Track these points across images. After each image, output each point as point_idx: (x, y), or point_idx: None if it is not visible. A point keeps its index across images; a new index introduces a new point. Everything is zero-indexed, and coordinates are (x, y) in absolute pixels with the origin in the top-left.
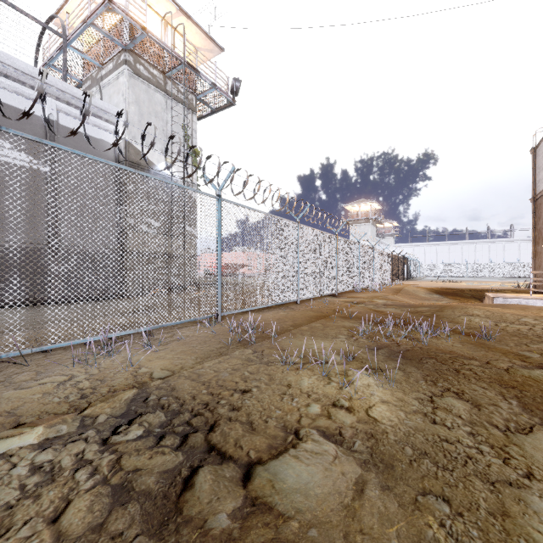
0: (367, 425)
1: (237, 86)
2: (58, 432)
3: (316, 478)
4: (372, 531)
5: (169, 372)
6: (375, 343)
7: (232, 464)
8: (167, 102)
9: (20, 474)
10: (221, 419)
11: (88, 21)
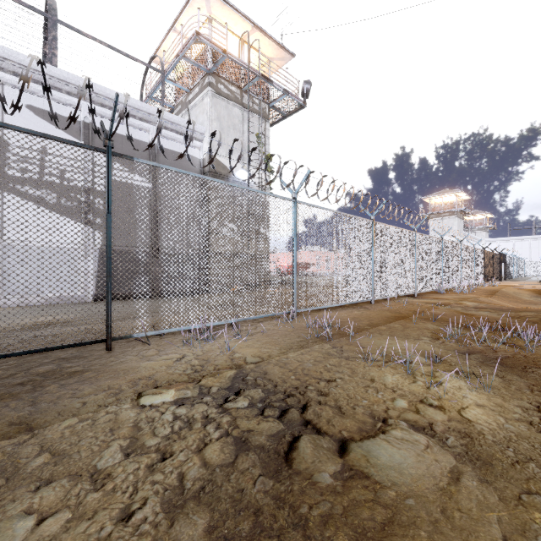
0: (460, 424)
1: (308, 88)
2: (185, 395)
3: (408, 461)
4: (471, 512)
5: (259, 358)
6: (465, 347)
7: (327, 438)
8: (243, 114)
9: (168, 420)
10: (311, 401)
11: (180, 55)
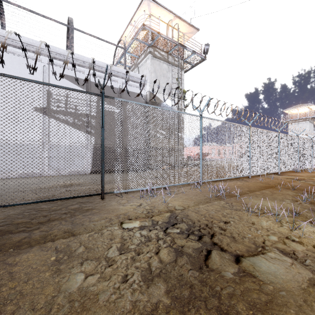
0: (314, 253)
1: (207, 48)
2: (145, 224)
3: (280, 271)
4: None
5: (182, 207)
6: None
7: (227, 253)
8: (169, 67)
9: (138, 236)
10: (216, 232)
11: (134, 38)
